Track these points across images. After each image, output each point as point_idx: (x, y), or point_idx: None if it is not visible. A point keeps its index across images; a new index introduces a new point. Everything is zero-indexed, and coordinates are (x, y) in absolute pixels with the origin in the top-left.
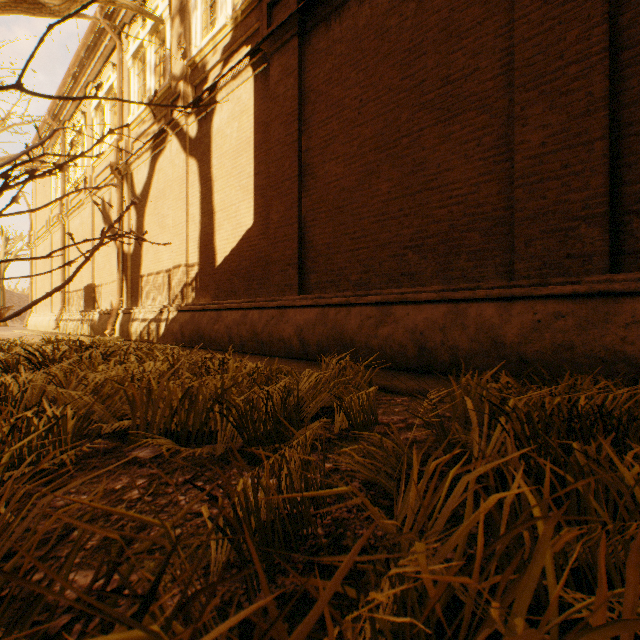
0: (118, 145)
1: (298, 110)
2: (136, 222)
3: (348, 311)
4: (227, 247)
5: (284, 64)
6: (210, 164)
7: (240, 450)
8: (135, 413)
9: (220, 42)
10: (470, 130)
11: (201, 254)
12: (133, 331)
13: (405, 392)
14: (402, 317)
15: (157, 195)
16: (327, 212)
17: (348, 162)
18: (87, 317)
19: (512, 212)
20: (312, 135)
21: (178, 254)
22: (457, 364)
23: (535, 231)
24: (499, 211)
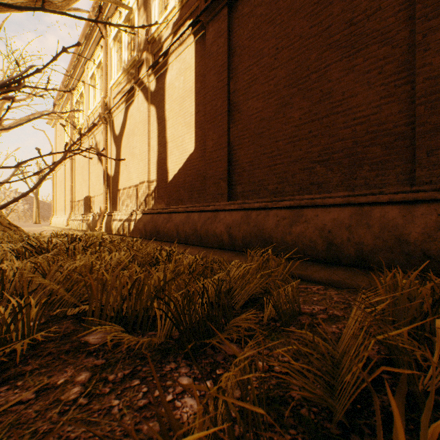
0: (104, 101)
1: (227, 62)
2: (116, 153)
3: (266, 213)
4: (176, 167)
5: (217, 29)
6: (164, 109)
7: (178, 339)
8: (91, 300)
9: (171, 20)
10: (372, 61)
11: (158, 173)
12: (113, 228)
13: (318, 281)
14: (312, 218)
15: (129, 133)
16: (249, 137)
17: (266, 98)
18: (85, 218)
19: (413, 127)
20: (238, 80)
21: (142, 174)
22: (362, 257)
23: (437, 142)
24: (400, 127)
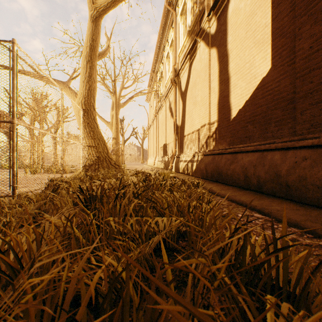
0: (174, 68)
1: None
2: (182, 106)
3: None
4: (240, 101)
5: None
6: (226, 43)
7: None
8: None
9: None
10: None
11: (219, 113)
12: (180, 167)
13: None
14: None
15: (192, 86)
16: None
17: None
18: (163, 159)
19: None
20: None
21: (203, 117)
22: None
23: None
24: None
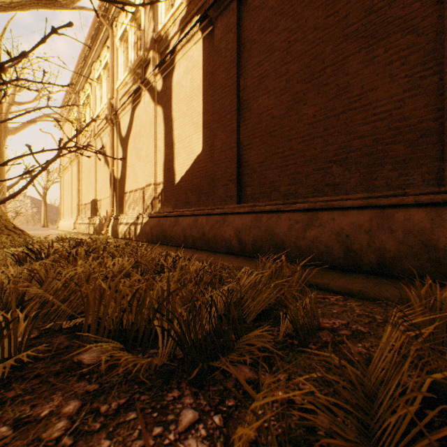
0: (110, 102)
1: (236, 58)
2: (122, 155)
3: (278, 216)
4: (183, 169)
5: (225, 23)
6: (171, 109)
7: (183, 359)
8: (87, 313)
9: (178, 17)
10: (394, 51)
11: (165, 175)
12: (120, 231)
13: (336, 290)
14: (328, 221)
15: (135, 135)
16: (260, 137)
17: (278, 94)
18: (92, 221)
19: (441, 122)
20: (248, 76)
21: (149, 176)
22: (384, 265)
23: None
24: (426, 122)
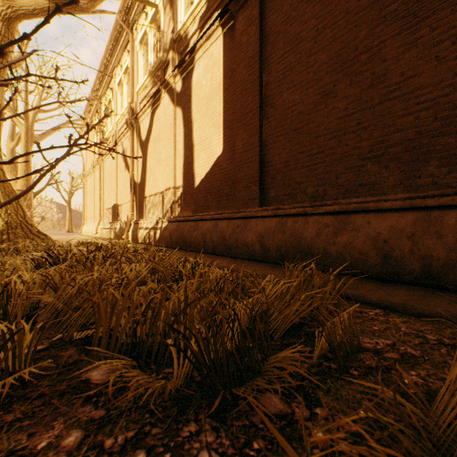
0: (131, 106)
1: (259, 52)
2: (142, 159)
3: (305, 220)
4: (203, 172)
5: (247, 16)
6: (190, 110)
7: (201, 383)
8: (98, 324)
9: (197, 14)
10: (442, 30)
11: (184, 179)
12: (139, 236)
13: (375, 303)
14: (362, 225)
15: (155, 138)
16: (284, 135)
17: (304, 88)
18: (113, 226)
19: None
20: (271, 71)
21: (168, 180)
22: (431, 274)
23: None
24: None
